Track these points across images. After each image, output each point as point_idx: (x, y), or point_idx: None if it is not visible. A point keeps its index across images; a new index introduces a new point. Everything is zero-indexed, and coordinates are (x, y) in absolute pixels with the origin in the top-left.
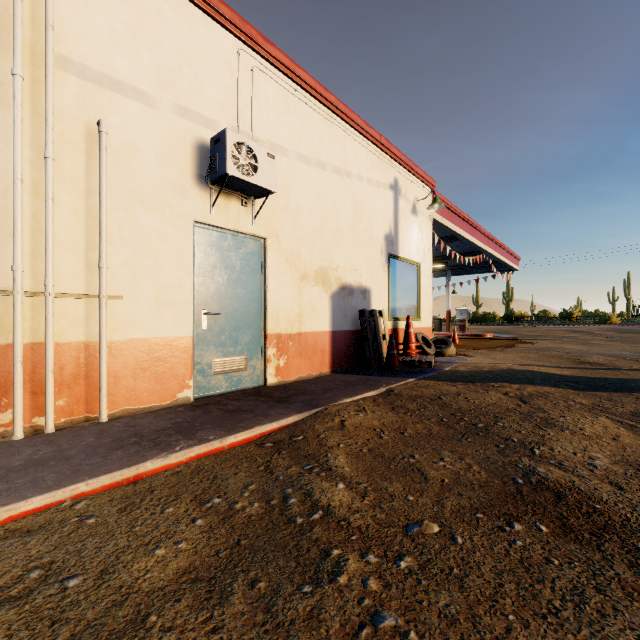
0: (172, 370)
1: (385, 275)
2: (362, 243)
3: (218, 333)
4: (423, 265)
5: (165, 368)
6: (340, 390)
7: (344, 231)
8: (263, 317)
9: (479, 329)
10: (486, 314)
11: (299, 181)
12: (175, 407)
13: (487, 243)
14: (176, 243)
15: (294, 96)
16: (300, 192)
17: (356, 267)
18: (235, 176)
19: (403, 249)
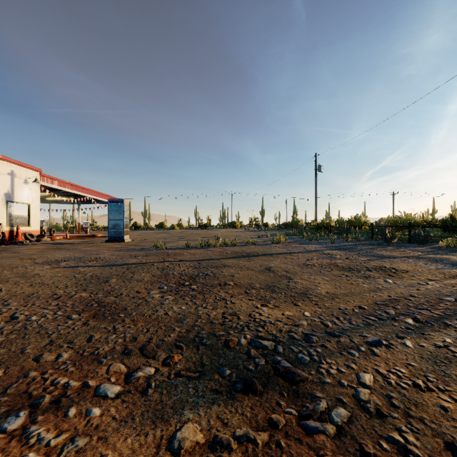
0: None
1: (5, 209)
2: None
3: None
4: (33, 204)
5: None
6: None
7: None
8: None
9: (104, 232)
10: None
11: None
12: None
13: (87, 192)
14: None
15: None
16: None
17: None
18: None
19: (18, 198)
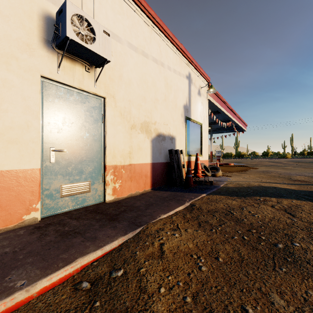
0: (18, 197)
1: (183, 129)
2: (170, 108)
3: (65, 165)
4: (203, 125)
5: (10, 196)
6: (158, 206)
7: (159, 100)
8: (103, 153)
9: (226, 161)
10: (227, 153)
11: (130, 62)
12: (18, 229)
13: (233, 116)
14: (22, 91)
15: (126, 3)
16: (130, 69)
17: (167, 123)
18: (75, 40)
19: (193, 115)
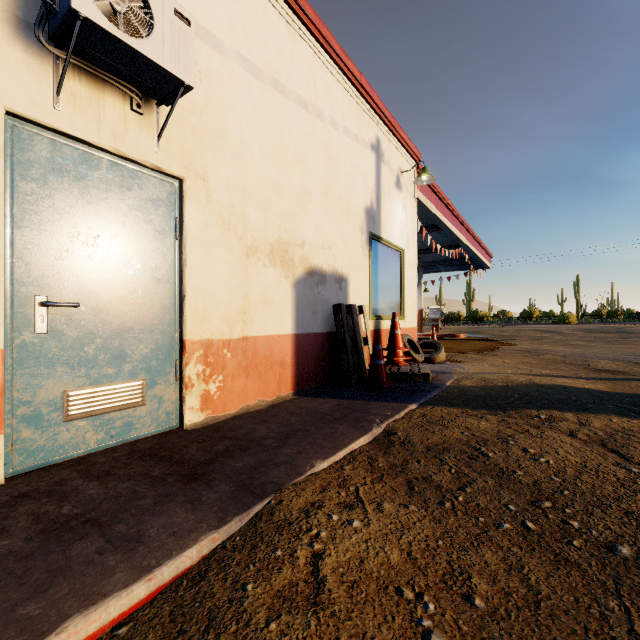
0: None
1: (366, 260)
2: (337, 213)
3: (77, 341)
4: (407, 252)
5: None
6: (308, 436)
7: (313, 192)
8: (178, 312)
9: (449, 329)
10: (452, 314)
11: (244, 100)
12: None
13: (466, 236)
14: None
15: None
16: (245, 118)
17: (329, 245)
18: (95, 23)
19: (386, 229)
